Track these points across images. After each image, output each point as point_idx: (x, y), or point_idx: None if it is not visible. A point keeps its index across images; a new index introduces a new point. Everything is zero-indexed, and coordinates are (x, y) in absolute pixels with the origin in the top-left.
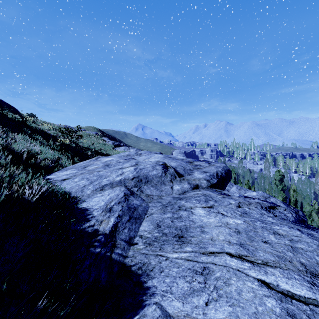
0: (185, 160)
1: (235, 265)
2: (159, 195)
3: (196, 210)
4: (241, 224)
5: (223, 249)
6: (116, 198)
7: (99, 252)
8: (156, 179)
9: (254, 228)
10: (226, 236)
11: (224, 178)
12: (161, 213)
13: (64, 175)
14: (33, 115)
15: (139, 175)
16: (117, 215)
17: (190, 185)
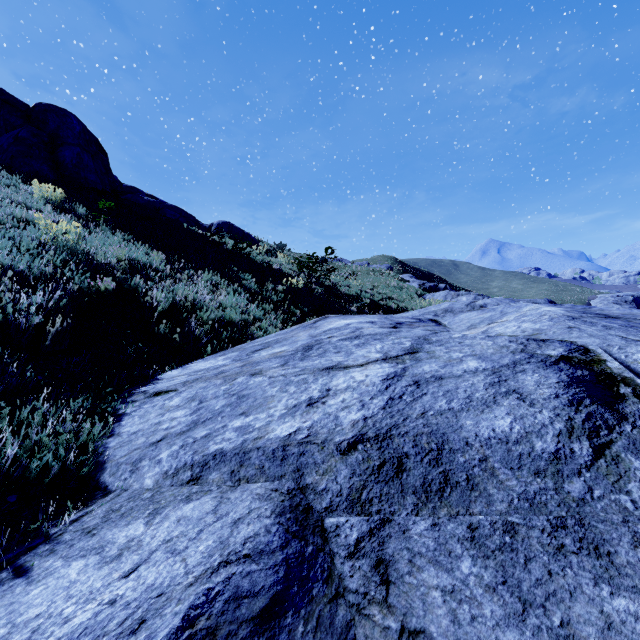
0: None
1: None
2: None
3: None
4: None
5: None
6: None
7: None
8: (515, 481)
9: None
10: None
11: None
12: None
13: (186, 374)
14: (283, 245)
15: (393, 424)
16: None
17: None
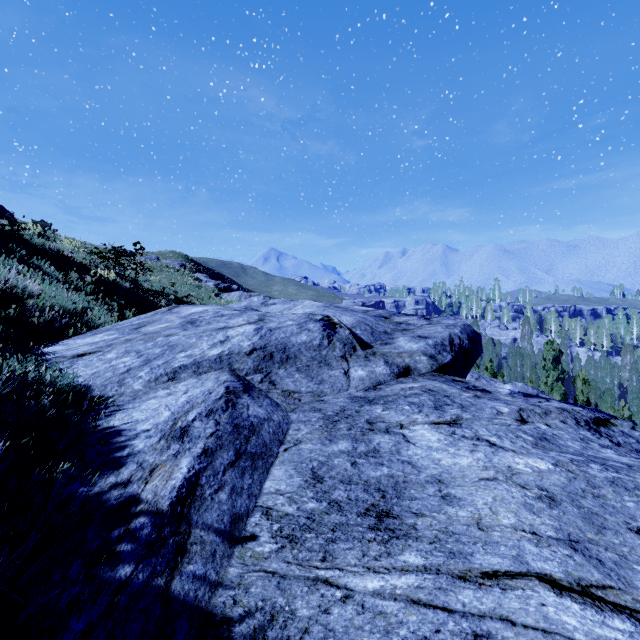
0: (371, 312)
1: (581, 627)
2: (316, 391)
3: (415, 430)
4: (552, 473)
5: (524, 563)
6: (204, 401)
7: (127, 581)
8: (309, 354)
9: (591, 483)
10: (519, 512)
11: (468, 350)
12: (322, 439)
13: (85, 345)
14: (45, 224)
15: (266, 343)
16: (200, 448)
17: (391, 368)
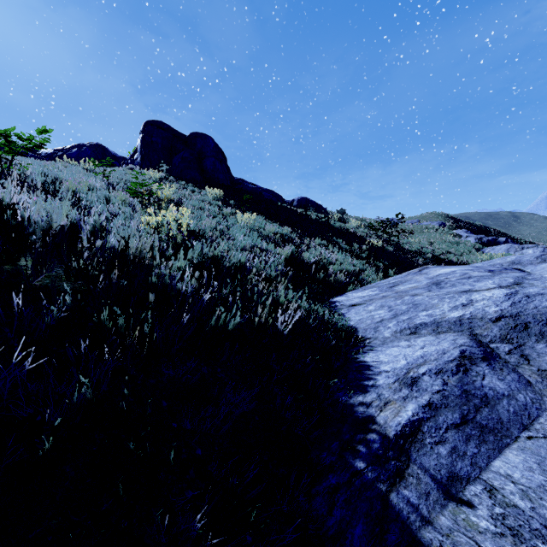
0: None
1: None
2: None
3: None
4: None
5: None
6: (436, 360)
7: (360, 471)
8: None
9: None
10: None
11: None
12: None
13: (356, 298)
14: (342, 211)
15: (519, 311)
16: (425, 400)
17: None
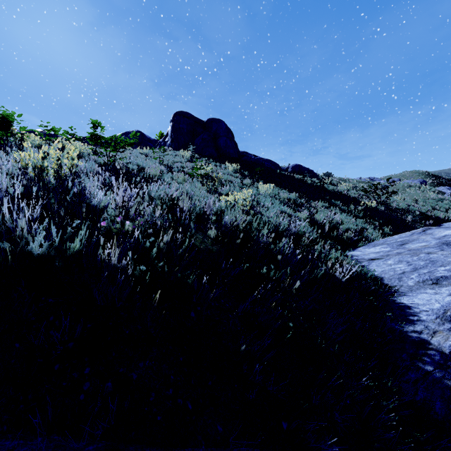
0: None
1: None
2: None
3: None
4: None
5: None
6: None
7: (430, 372)
8: None
9: None
10: None
11: None
12: None
13: (372, 253)
14: (328, 173)
15: None
16: None
17: None
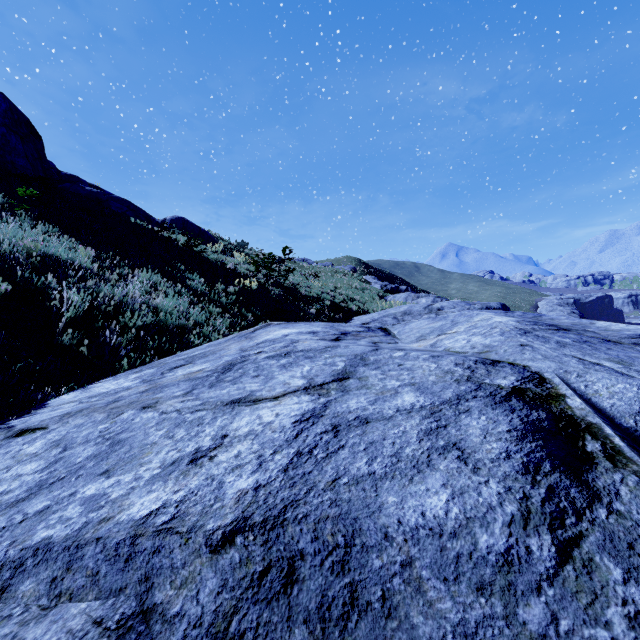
0: None
1: None
2: None
3: None
4: None
5: None
6: None
7: None
8: (449, 602)
9: None
10: None
11: None
12: None
13: (77, 401)
14: (244, 244)
15: (291, 499)
16: None
17: None
